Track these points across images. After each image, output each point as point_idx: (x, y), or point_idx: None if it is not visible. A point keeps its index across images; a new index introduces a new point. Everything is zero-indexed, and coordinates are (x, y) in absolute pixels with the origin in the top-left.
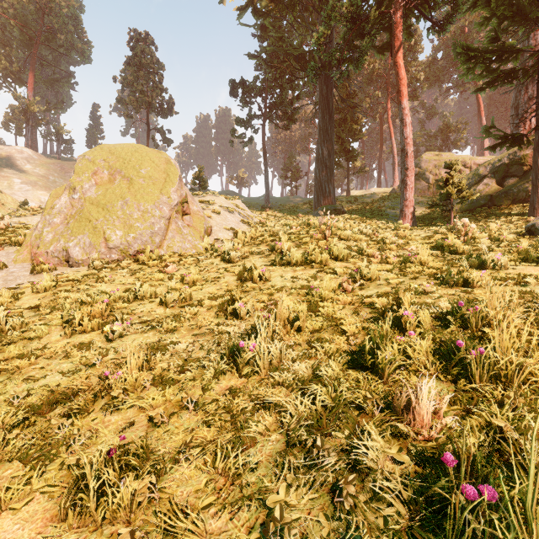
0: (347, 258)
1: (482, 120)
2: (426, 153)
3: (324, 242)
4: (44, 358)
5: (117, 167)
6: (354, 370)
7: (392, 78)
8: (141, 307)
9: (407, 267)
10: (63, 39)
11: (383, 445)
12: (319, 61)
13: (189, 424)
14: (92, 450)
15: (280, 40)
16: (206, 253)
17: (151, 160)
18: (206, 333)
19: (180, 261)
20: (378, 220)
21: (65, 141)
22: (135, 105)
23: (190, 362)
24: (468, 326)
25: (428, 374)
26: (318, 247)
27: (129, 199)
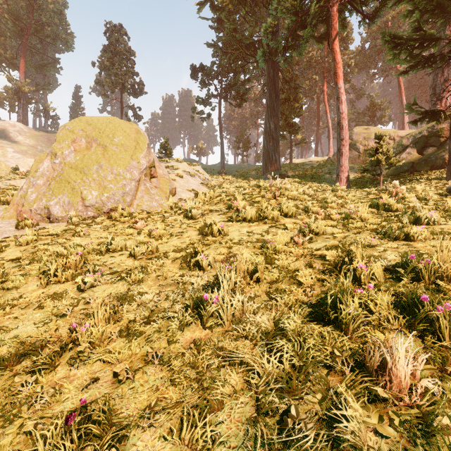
0: (295, 215)
1: (403, 100)
2: (357, 127)
3: (274, 201)
4: (18, 308)
5: (93, 136)
6: (316, 322)
7: (327, 65)
8: (112, 259)
9: (349, 223)
10: (50, 30)
11: (363, 413)
12: (267, 48)
13: (154, 380)
14: (53, 409)
15: (234, 31)
16: (171, 211)
17: (123, 130)
18: (171, 284)
19: (148, 218)
20: (317, 183)
21: (51, 117)
22: (110, 86)
23: (156, 313)
24: (420, 278)
25: (391, 327)
26: (269, 205)
27: (103, 163)
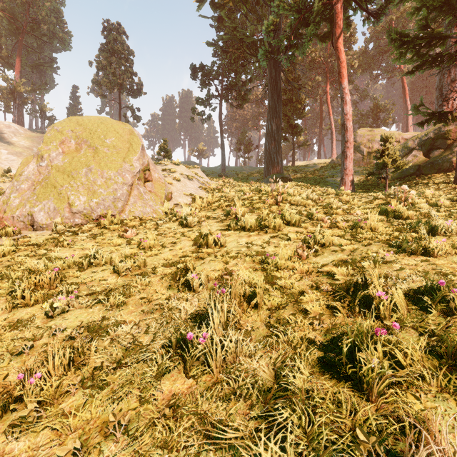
0: (299, 223)
1: (407, 101)
2: (361, 129)
3: (276, 207)
4: None
5: (83, 137)
6: (328, 373)
7: (330, 65)
8: (93, 275)
9: (358, 233)
10: (46, 28)
11: None
12: (269, 47)
13: None
14: None
15: (235, 29)
16: (165, 218)
17: (115, 131)
18: (155, 309)
19: (140, 225)
20: (321, 186)
21: (48, 118)
22: (108, 86)
23: (131, 352)
24: (451, 309)
25: (427, 387)
26: (271, 212)
27: (93, 166)
